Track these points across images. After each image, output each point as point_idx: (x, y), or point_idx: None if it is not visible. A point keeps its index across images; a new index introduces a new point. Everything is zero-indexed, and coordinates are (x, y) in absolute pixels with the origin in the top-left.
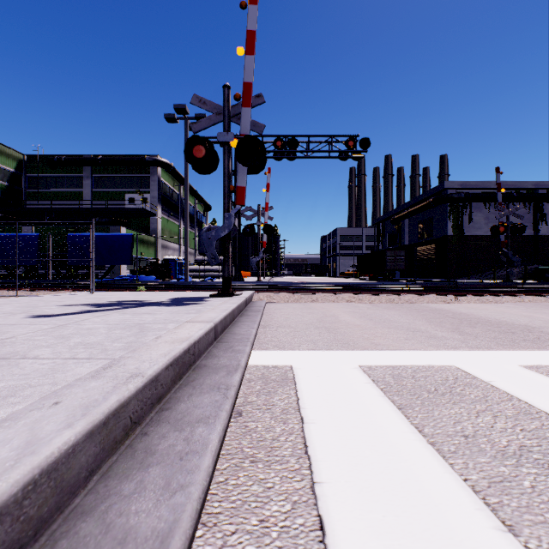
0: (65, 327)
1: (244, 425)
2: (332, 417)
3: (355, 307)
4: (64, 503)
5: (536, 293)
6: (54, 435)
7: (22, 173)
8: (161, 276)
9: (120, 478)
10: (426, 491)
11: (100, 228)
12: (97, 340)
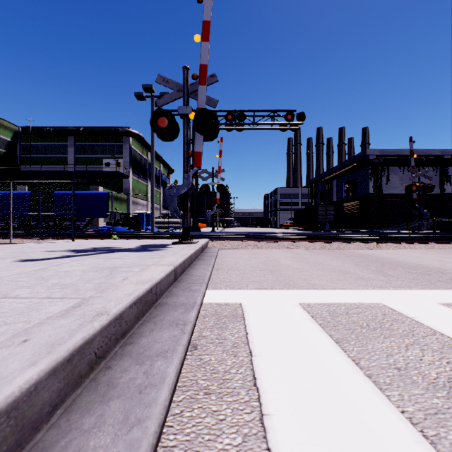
0: (46, 269)
1: (198, 357)
2: (277, 350)
3: (293, 253)
4: (26, 440)
5: (444, 241)
6: (17, 374)
7: (17, 142)
8: (132, 227)
9: (82, 412)
10: (367, 424)
11: (82, 187)
12: (72, 281)
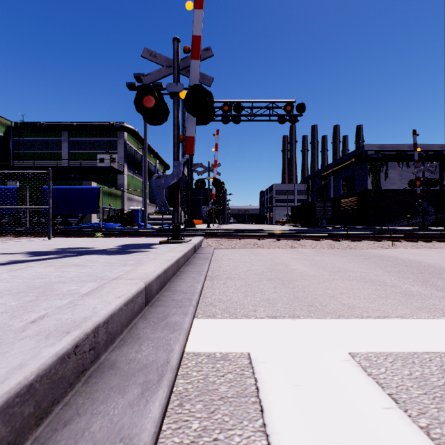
0: None
1: None
2: None
3: (301, 253)
4: None
5: None
6: None
7: (10, 137)
8: (126, 224)
9: None
10: None
11: (74, 183)
12: None
